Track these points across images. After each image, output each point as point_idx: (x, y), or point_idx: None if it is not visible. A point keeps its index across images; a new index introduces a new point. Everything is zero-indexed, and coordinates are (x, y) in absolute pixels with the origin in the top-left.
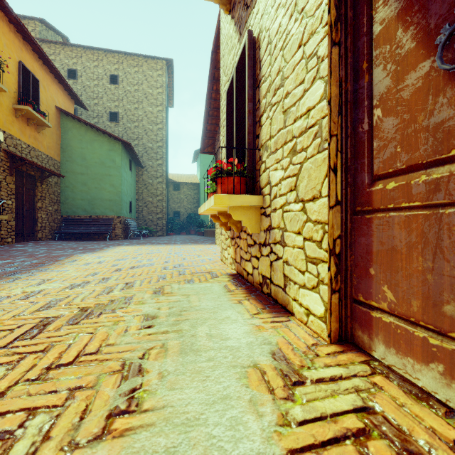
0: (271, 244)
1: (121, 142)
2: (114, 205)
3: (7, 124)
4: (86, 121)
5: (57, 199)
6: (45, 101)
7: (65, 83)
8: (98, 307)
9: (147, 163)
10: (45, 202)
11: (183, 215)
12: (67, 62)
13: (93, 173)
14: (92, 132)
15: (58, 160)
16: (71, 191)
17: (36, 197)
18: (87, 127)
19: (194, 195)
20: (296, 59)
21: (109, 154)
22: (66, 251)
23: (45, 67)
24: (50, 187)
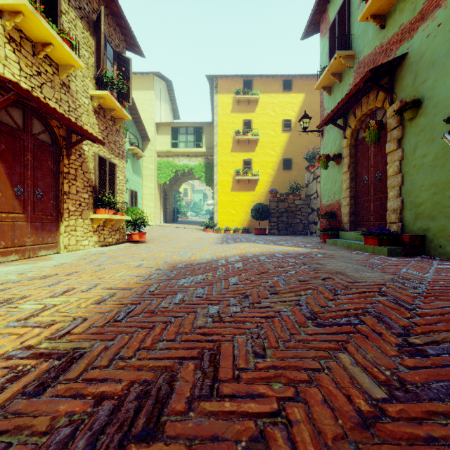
0: None
1: None
2: None
3: None
4: None
5: None
6: None
7: None
8: (34, 279)
9: None
10: None
11: None
12: None
13: None
14: None
15: None
16: None
17: None
18: None
19: None
20: None
21: None
22: None
23: None
24: None
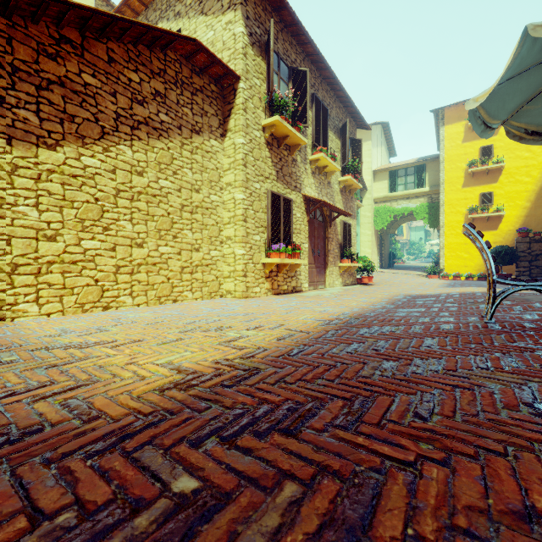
0: (296, 276)
1: None
2: None
3: None
4: None
5: None
6: None
7: None
8: (341, 295)
9: None
10: None
11: None
12: None
13: None
14: None
15: None
16: None
17: None
18: None
19: None
20: (303, 233)
21: None
22: (400, 362)
23: None
24: None
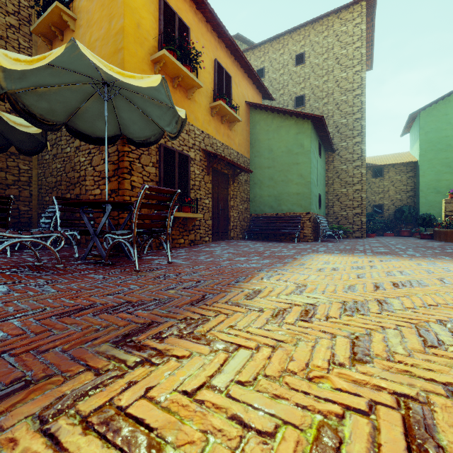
0: None
1: (311, 120)
2: (302, 199)
3: (205, 124)
4: (272, 107)
5: (247, 197)
6: (237, 97)
7: (253, 73)
8: None
9: (339, 145)
10: (236, 200)
11: (388, 209)
12: (256, 64)
13: (279, 165)
14: (279, 118)
15: (247, 157)
16: (258, 188)
17: (229, 196)
18: (273, 115)
19: (406, 180)
20: None
21: (297, 138)
22: (250, 258)
23: (236, 63)
24: (240, 185)
